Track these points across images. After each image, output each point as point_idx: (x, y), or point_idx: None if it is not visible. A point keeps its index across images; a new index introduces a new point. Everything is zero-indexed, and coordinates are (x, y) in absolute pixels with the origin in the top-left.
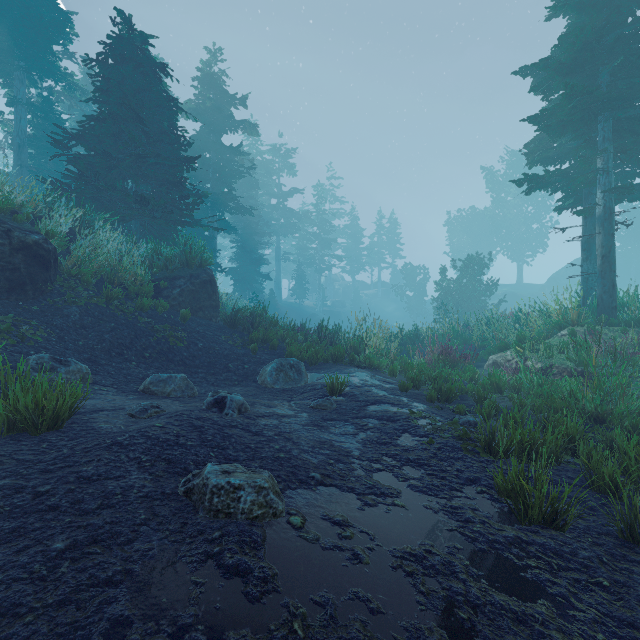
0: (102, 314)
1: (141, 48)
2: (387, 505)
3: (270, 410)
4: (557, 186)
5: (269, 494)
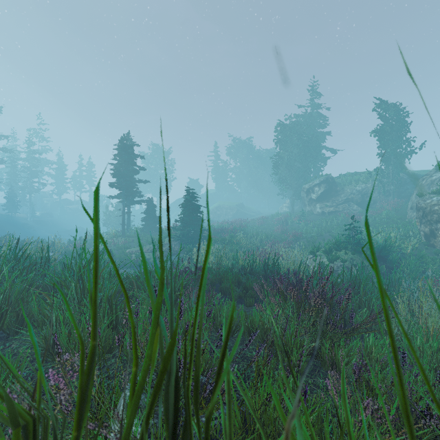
0: None
1: None
2: None
3: None
4: None
5: None
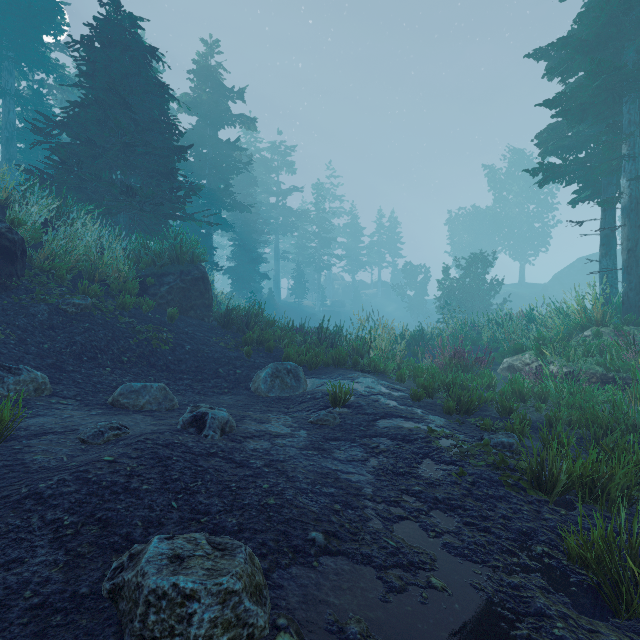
0: (76, 313)
1: (129, 30)
2: (421, 588)
3: (261, 427)
4: (572, 177)
5: (242, 601)
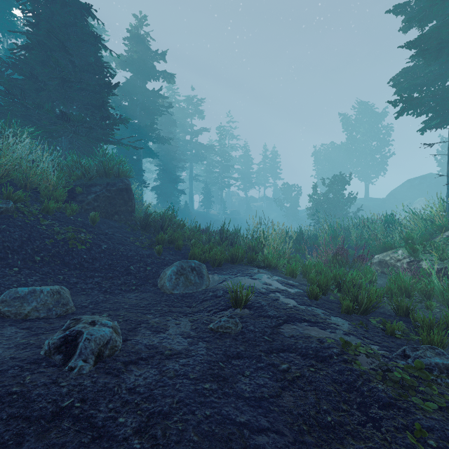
0: None
1: None
2: None
3: (155, 340)
4: (422, 110)
5: None
